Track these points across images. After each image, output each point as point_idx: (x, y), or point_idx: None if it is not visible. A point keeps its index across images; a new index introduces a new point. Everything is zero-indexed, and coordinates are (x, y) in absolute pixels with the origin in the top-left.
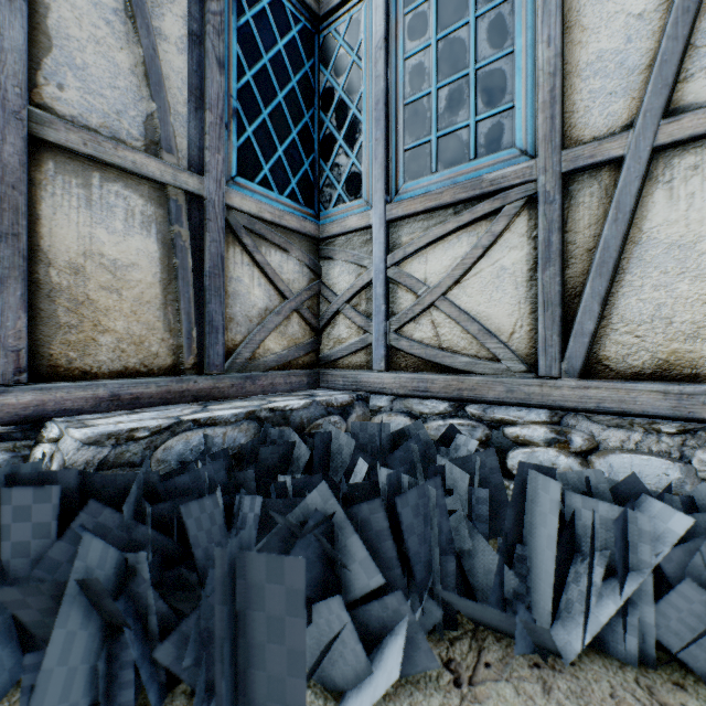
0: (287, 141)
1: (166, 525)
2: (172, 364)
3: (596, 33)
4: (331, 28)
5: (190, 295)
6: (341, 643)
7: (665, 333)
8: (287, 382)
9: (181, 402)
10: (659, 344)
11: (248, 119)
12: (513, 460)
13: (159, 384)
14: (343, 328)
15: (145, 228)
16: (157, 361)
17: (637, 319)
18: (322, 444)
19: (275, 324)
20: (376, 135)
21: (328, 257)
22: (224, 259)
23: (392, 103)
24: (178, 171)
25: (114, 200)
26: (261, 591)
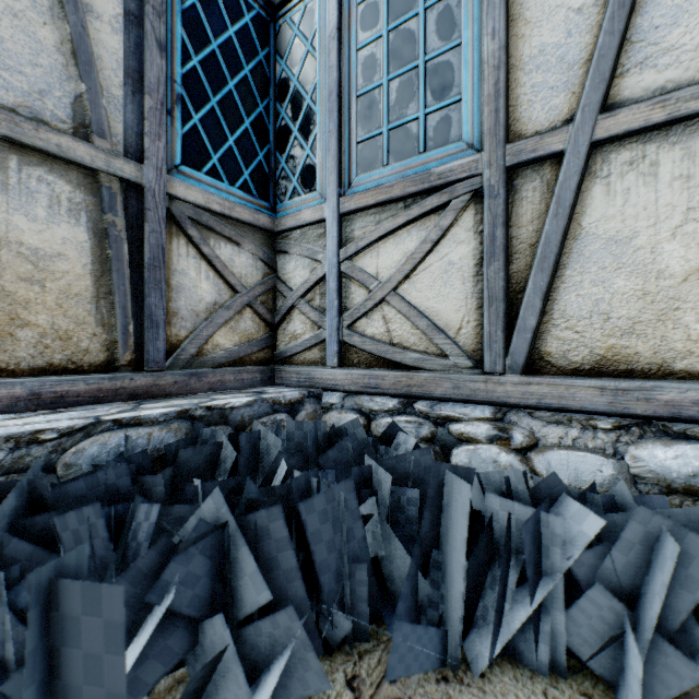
0: (239, 131)
1: (52, 537)
2: (106, 360)
3: (538, 27)
4: (287, 17)
5: (126, 287)
6: (224, 667)
7: (603, 329)
8: (238, 379)
9: (115, 400)
10: (597, 340)
11: (195, 106)
12: (457, 457)
13: (88, 382)
14: (298, 323)
15: (73, 216)
16: (87, 357)
17: (576, 314)
18: (249, 444)
19: (225, 319)
20: (329, 126)
21: (283, 251)
22: (166, 251)
23: (345, 94)
24: (111, 157)
25: (35, 185)
26: (78, 625)
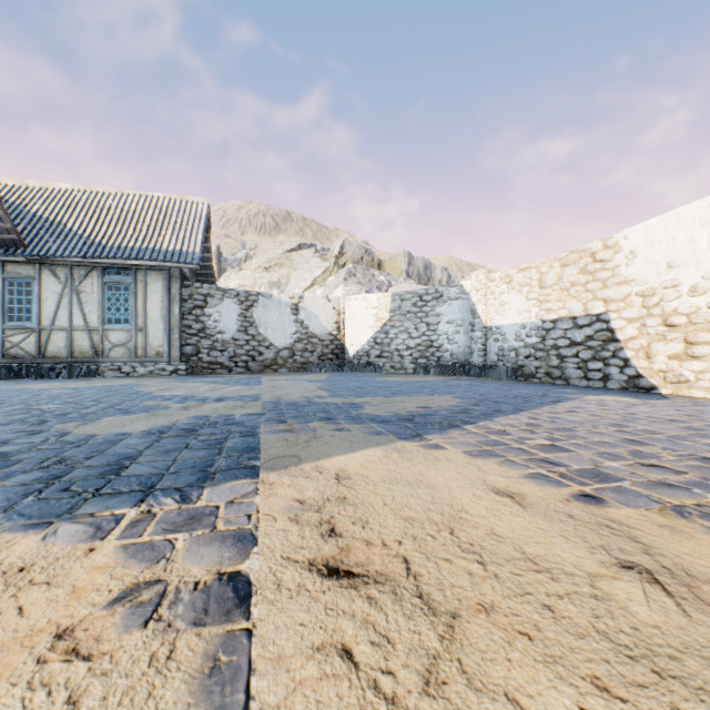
0: None
1: None
2: None
3: (46, 311)
4: None
5: None
6: (3, 376)
7: (54, 353)
8: None
9: None
10: (54, 354)
11: None
12: None
13: None
14: None
15: None
16: None
17: (51, 351)
18: None
19: None
20: (1, 311)
21: None
22: None
23: (5, 305)
24: None
25: None
26: None
